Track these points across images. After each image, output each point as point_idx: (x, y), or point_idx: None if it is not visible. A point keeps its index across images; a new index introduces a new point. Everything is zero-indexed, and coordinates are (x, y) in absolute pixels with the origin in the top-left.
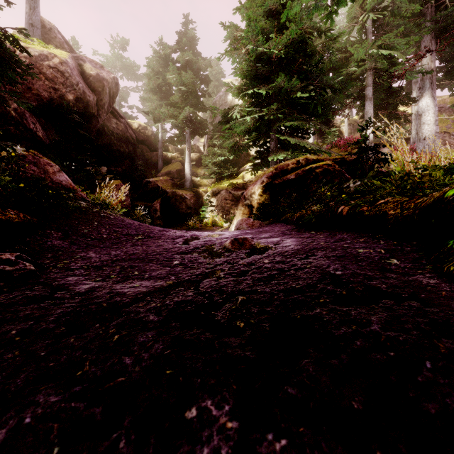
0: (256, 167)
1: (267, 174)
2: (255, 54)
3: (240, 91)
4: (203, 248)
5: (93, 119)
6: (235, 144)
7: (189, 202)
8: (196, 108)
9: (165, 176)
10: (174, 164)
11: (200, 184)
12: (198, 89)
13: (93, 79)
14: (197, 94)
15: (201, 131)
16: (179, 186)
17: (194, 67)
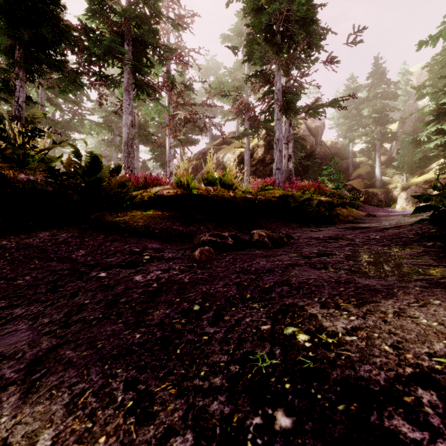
0: (443, 169)
1: (443, 180)
2: (438, 104)
3: (427, 124)
4: (405, 211)
5: (313, 153)
6: (423, 156)
7: (380, 197)
8: (385, 124)
9: (357, 179)
10: (363, 167)
11: (389, 182)
12: (388, 108)
13: (313, 130)
14: (386, 110)
15: (390, 140)
16: (370, 185)
17: (384, 94)
